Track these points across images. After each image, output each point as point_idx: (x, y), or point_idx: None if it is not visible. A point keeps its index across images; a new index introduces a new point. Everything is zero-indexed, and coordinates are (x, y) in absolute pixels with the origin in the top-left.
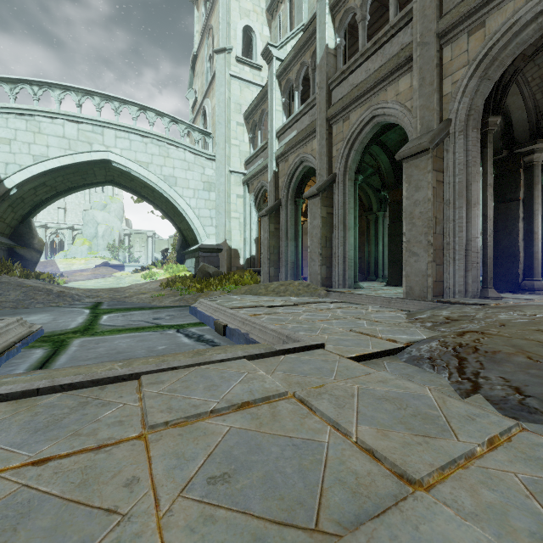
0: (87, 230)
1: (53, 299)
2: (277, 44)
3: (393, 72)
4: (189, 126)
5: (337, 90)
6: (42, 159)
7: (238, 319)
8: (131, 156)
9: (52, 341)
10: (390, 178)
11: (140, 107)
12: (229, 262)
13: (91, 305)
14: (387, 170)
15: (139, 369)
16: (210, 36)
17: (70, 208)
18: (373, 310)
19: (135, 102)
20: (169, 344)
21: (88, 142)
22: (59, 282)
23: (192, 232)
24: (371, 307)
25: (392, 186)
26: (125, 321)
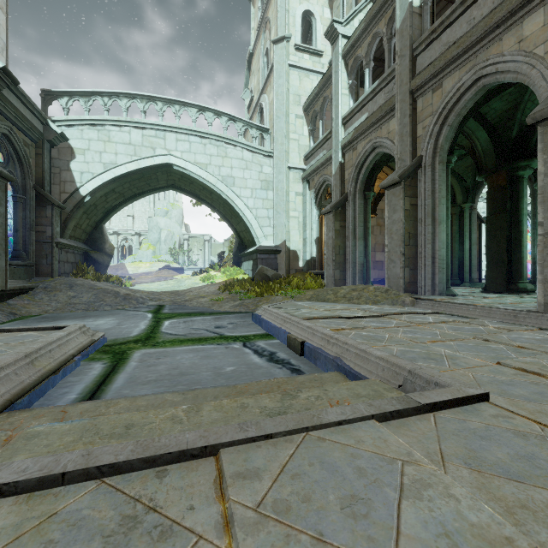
0: (152, 235)
1: (120, 302)
2: (343, 20)
3: (514, 12)
4: (247, 124)
5: (423, 55)
6: (112, 166)
7: (320, 335)
8: (191, 158)
9: (112, 352)
10: (490, 159)
11: (199, 108)
12: (288, 264)
13: (153, 308)
14: (485, 150)
15: (215, 435)
16: (267, 29)
17: (138, 215)
18: (497, 327)
19: (194, 103)
20: (237, 365)
21: (151, 147)
22: (127, 284)
23: (249, 234)
24: (488, 322)
25: (492, 168)
26: (186, 330)
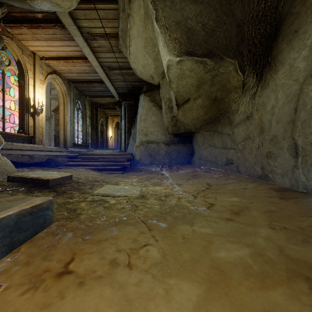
0: None
1: None
2: None
3: None
4: None
5: None
6: None
7: None
8: None
9: None
10: None
11: None
12: None
13: None
14: None
15: None
16: None
17: None
18: None
19: None
20: None
21: None
22: None
23: None
24: None
25: None
26: None
